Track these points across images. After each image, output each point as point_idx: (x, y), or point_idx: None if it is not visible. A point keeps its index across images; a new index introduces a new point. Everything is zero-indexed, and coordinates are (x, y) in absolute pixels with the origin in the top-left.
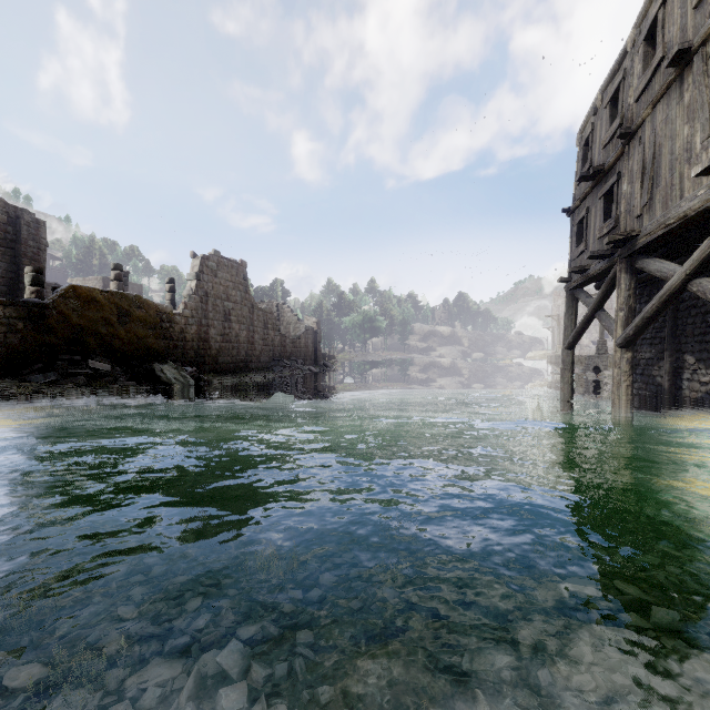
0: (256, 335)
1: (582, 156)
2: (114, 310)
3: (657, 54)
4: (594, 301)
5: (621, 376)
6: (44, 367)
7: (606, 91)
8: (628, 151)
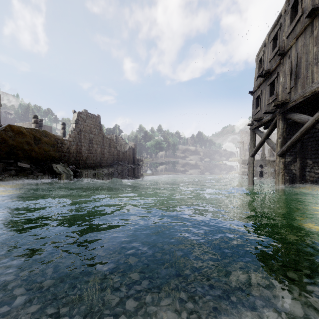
0: (105, 150)
1: (258, 67)
2: (32, 137)
3: (298, 14)
4: (265, 134)
5: (279, 170)
6: None
7: (270, 35)
8: (282, 62)
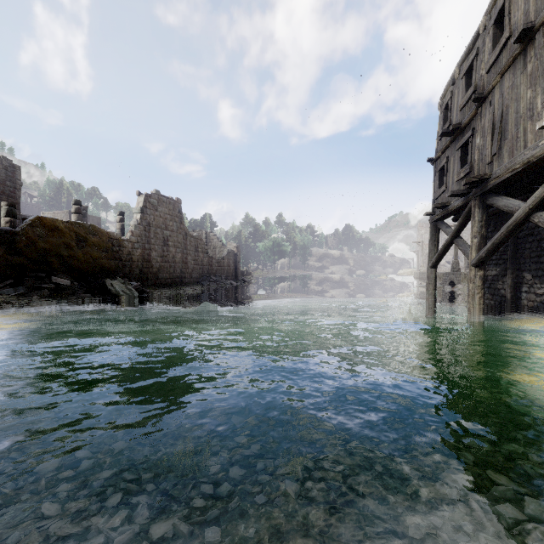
0: (189, 257)
1: (443, 118)
2: (74, 236)
3: (504, 34)
4: (453, 230)
5: (475, 289)
6: (15, 282)
7: (462, 66)
8: (480, 112)
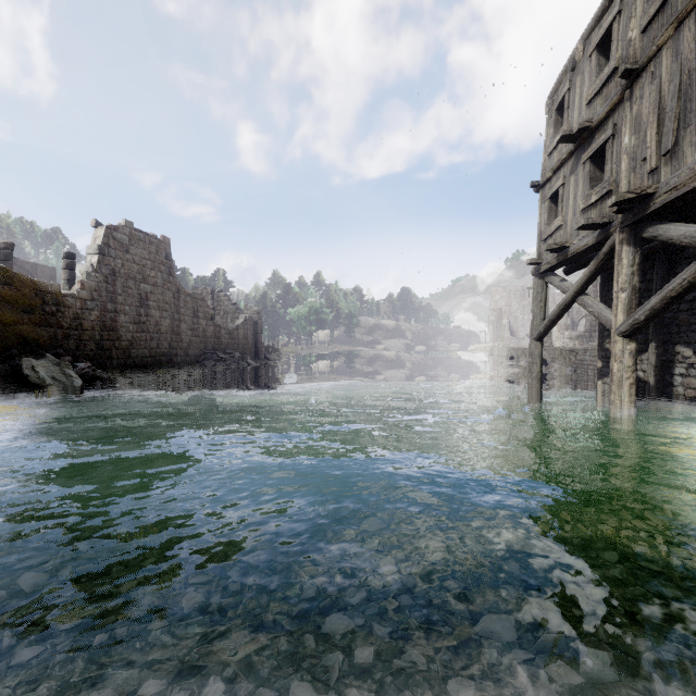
0: (183, 324)
1: (555, 122)
2: None
3: None
4: (577, 283)
5: (624, 372)
6: None
7: (589, 39)
8: (630, 95)
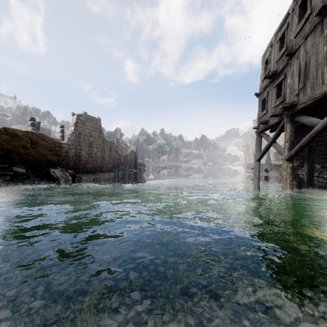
0: (106, 154)
1: (264, 68)
2: (28, 140)
3: (307, 12)
4: (271, 138)
5: (287, 175)
6: None
7: (277, 35)
8: (290, 62)
